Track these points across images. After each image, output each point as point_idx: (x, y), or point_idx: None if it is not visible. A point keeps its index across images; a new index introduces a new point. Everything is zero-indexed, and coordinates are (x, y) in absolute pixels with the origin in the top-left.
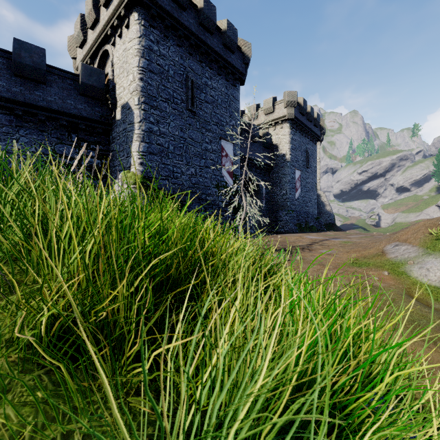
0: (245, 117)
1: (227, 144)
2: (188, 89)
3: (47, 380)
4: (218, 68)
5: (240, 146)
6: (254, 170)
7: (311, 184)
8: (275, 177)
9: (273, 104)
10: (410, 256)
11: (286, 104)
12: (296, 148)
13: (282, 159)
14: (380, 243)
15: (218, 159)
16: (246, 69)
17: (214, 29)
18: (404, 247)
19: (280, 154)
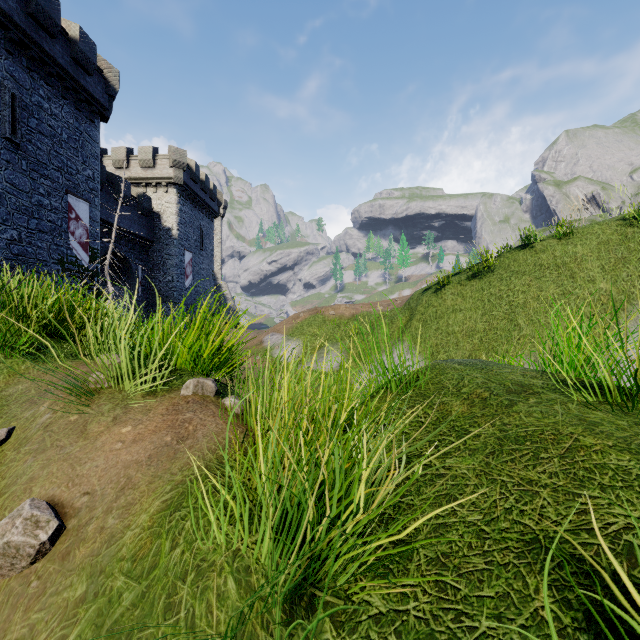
0: (108, 161)
1: (80, 203)
2: (4, 106)
3: (53, 340)
4: (64, 88)
5: (100, 206)
6: (123, 244)
7: (207, 271)
8: (157, 256)
9: (153, 156)
10: (278, 342)
11: (172, 164)
12: (187, 223)
13: (167, 235)
14: (262, 335)
15: (64, 222)
16: (111, 104)
17: (56, 32)
18: (276, 336)
19: (165, 227)
